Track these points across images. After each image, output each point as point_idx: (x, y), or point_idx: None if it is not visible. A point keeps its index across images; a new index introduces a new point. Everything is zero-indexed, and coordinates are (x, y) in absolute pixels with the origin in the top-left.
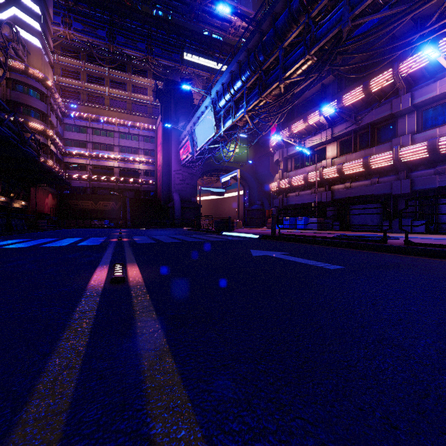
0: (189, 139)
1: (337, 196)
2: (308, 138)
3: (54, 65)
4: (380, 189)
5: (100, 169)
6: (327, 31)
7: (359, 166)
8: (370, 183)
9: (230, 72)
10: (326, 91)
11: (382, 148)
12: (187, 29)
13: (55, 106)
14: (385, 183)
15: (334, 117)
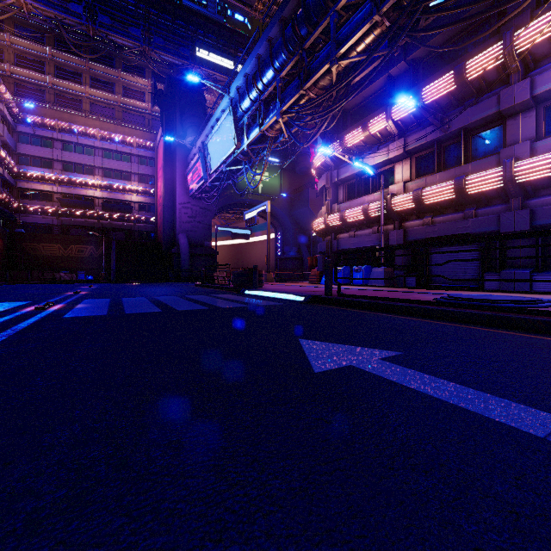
0: (199, 158)
1: (412, 237)
2: (368, 154)
3: (3, 48)
4: (480, 226)
5: (71, 199)
6: None
7: (448, 191)
8: (462, 217)
9: (256, 57)
10: (394, 87)
11: (483, 164)
12: (199, 15)
13: None
14: (487, 216)
15: (408, 122)
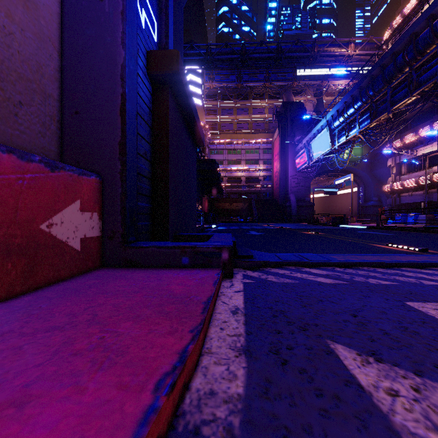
0: (305, 151)
1: None
2: (420, 147)
3: None
4: None
5: (233, 180)
6: (426, 80)
7: None
8: None
9: (344, 103)
10: None
11: None
12: None
13: (207, 140)
14: None
15: None
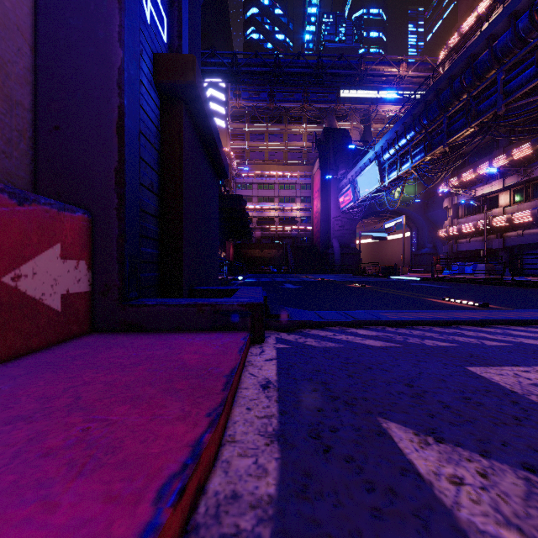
0: (350, 188)
1: (508, 244)
2: (479, 186)
3: None
4: None
5: (264, 221)
6: (485, 109)
7: (527, 216)
8: None
9: (395, 132)
10: (499, 141)
11: None
12: None
13: (232, 171)
14: None
15: (506, 167)
